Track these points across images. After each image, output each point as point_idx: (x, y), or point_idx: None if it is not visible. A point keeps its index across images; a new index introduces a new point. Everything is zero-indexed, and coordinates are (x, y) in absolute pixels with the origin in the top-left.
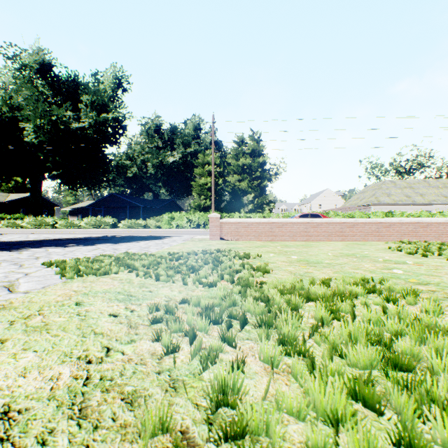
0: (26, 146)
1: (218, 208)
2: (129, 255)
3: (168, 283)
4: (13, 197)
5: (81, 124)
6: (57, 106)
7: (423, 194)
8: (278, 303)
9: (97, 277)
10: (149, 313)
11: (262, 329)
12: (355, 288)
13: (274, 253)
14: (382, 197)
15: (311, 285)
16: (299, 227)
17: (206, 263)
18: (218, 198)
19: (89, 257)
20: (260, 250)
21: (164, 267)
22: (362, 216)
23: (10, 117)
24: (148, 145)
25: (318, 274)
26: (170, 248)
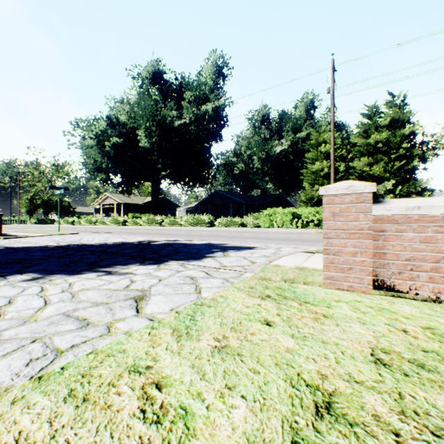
0: (145, 152)
1: None
2: None
3: None
4: (147, 200)
5: (183, 121)
6: (166, 110)
7: None
8: None
9: None
10: None
11: None
12: None
13: None
14: None
15: None
16: None
17: None
18: None
19: None
20: None
21: None
22: None
23: (132, 128)
24: (254, 138)
25: None
26: None
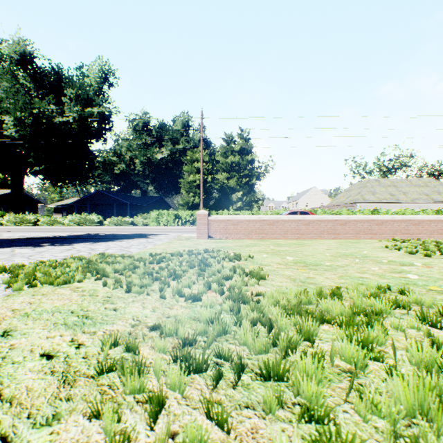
0: (6, 140)
1: (207, 205)
2: (105, 256)
3: (141, 295)
4: None
5: (65, 119)
6: (39, 99)
7: (406, 192)
8: (287, 333)
9: (54, 287)
10: (102, 351)
11: (267, 381)
12: (377, 303)
13: (266, 253)
14: (367, 195)
15: (323, 299)
16: (291, 225)
17: (192, 267)
18: (207, 195)
19: (57, 260)
20: (252, 250)
21: (140, 273)
22: (349, 214)
23: None
24: (135, 141)
25: (322, 280)
26: (153, 247)
